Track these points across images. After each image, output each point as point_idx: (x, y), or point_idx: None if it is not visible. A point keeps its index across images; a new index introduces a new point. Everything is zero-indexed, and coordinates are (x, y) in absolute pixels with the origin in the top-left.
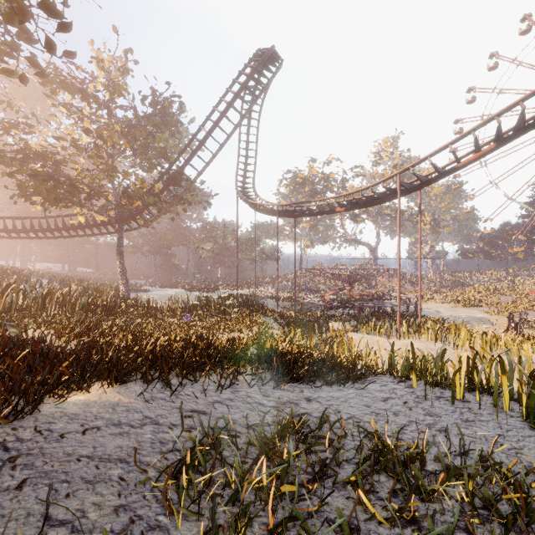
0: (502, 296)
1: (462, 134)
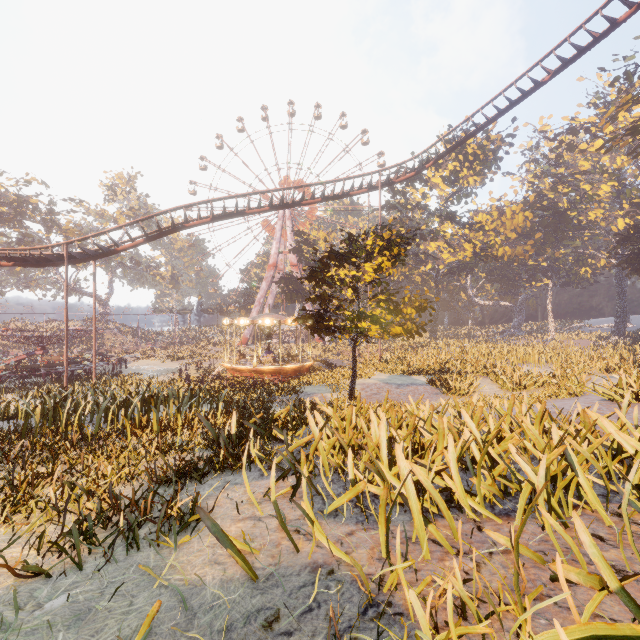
0: (217, 348)
1: (117, 226)
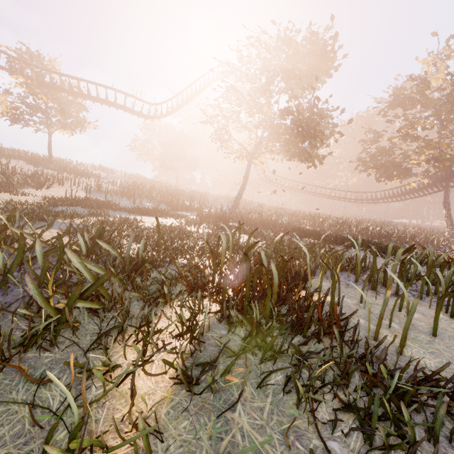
0: None
1: None
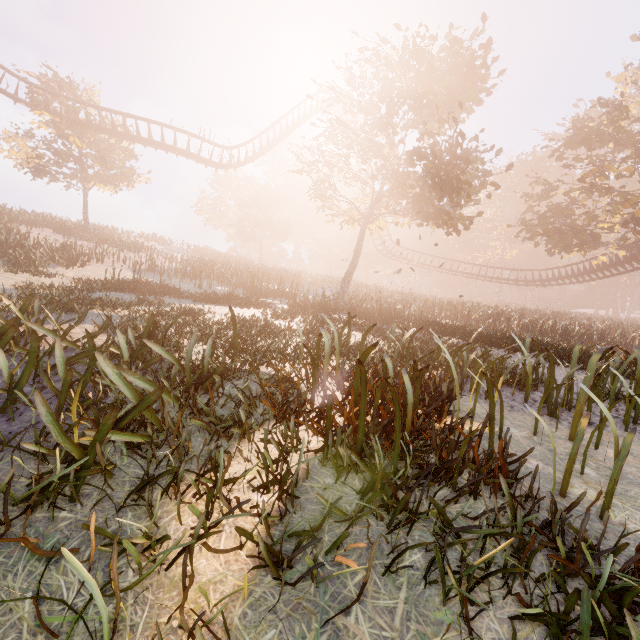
0: None
1: None
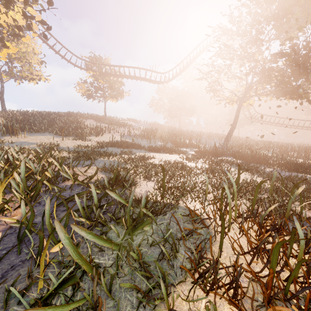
0: None
1: None
